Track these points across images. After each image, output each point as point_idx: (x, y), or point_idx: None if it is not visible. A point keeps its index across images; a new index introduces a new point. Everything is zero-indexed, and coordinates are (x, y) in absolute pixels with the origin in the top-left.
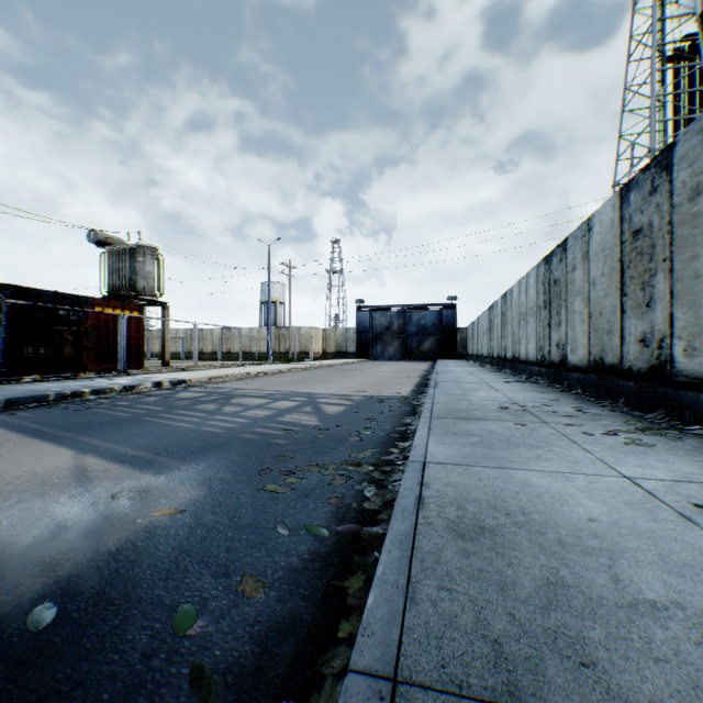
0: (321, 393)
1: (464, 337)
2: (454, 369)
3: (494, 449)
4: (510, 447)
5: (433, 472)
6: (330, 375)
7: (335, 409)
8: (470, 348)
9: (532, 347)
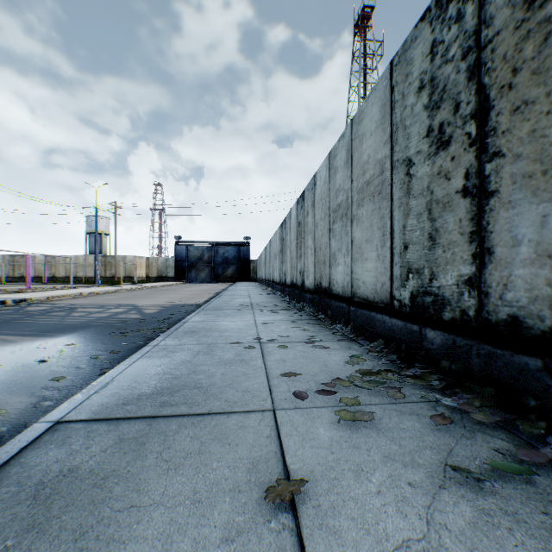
0: (143, 304)
1: (255, 266)
2: (240, 288)
3: (219, 317)
4: (226, 316)
5: (188, 324)
6: (151, 293)
7: (152, 311)
8: (258, 274)
9: (278, 274)
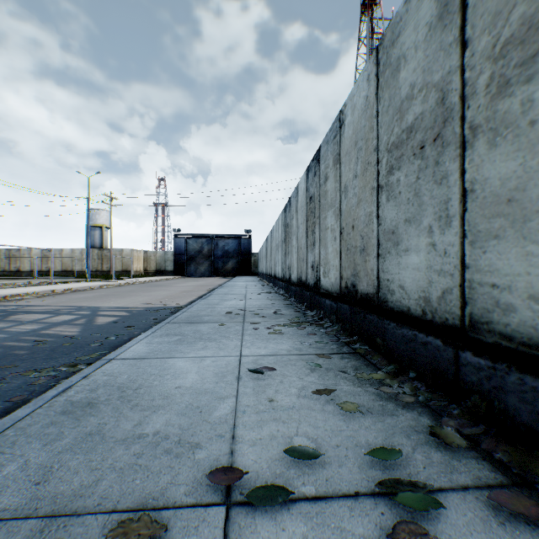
0: (109, 307)
1: (256, 260)
2: (238, 284)
3: (181, 344)
4: (194, 342)
5: (108, 366)
6: (136, 290)
7: (107, 320)
8: (259, 268)
9: (280, 268)
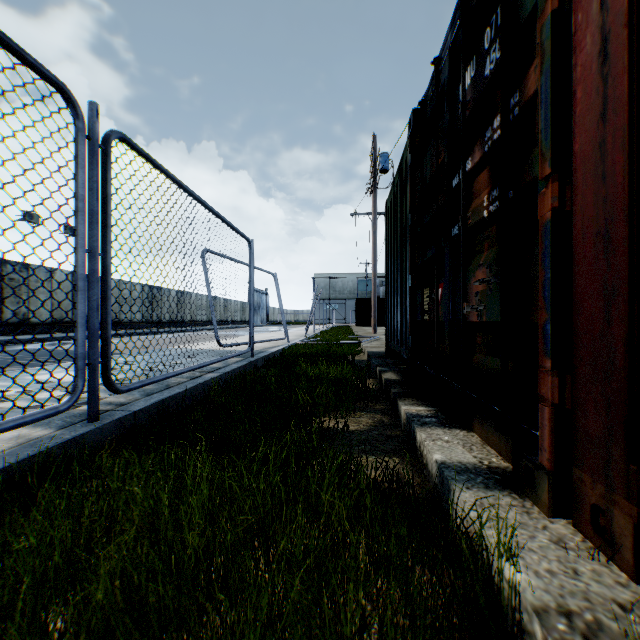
0: None
1: None
2: None
3: None
4: None
5: None
6: None
7: None
8: None
9: None
